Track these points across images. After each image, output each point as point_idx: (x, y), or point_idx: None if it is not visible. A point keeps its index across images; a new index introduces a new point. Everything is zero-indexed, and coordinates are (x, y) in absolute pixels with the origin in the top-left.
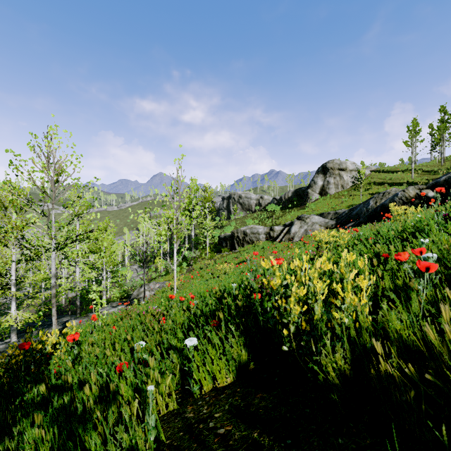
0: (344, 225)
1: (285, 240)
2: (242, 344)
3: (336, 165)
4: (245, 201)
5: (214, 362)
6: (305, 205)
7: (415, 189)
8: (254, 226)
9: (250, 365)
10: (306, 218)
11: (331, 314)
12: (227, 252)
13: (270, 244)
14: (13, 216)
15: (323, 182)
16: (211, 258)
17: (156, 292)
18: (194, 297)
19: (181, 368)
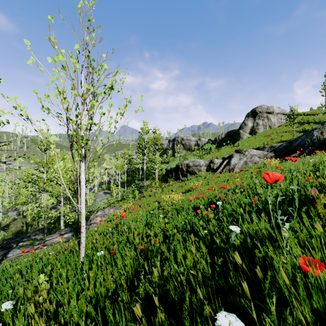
0: (284, 157)
1: (226, 171)
2: None
3: (264, 109)
4: (186, 142)
5: None
6: (237, 143)
7: None
8: (196, 160)
9: None
10: (245, 151)
11: None
12: (173, 182)
13: (211, 174)
14: None
15: (253, 123)
16: (159, 186)
17: (106, 219)
18: None
19: None
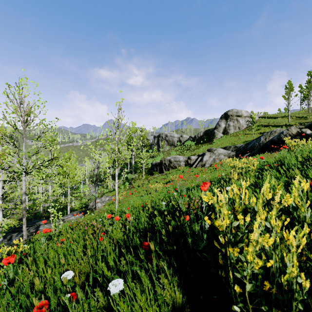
0: (242, 155)
1: (199, 166)
2: (176, 284)
3: (234, 113)
4: (170, 138)
5: (143, 309)
6: (212, 141)
7: (296, 128)
8: (177, 156)
9: (185, 308)
10: (214, 150)
11: (282, 254)
12: (157, 174)
13: (188, 169)
14: (0, 148)
15: (225, 125)
16: (145, 179)
17: (106, 204)
18: (129, 215)
19: (107, 308)
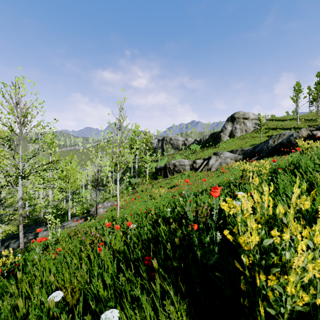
0: (249, 159)
1: (205, 170)
2: (185, 313)
3: (241, 115)
4: (174, 142)
5: None
6: (218, 144)
7: (307, 130)
8: (181, 160)
9: None
10: (220, 154)
11: None
12: (162, 179)
13: (193, 173)
14: None
15: (232, 127)
16: (149, 183)
17: (108, 209)
18: (130, 223)
19: None
